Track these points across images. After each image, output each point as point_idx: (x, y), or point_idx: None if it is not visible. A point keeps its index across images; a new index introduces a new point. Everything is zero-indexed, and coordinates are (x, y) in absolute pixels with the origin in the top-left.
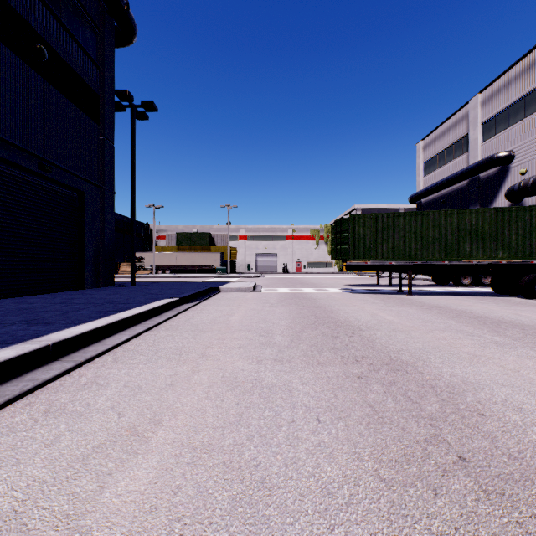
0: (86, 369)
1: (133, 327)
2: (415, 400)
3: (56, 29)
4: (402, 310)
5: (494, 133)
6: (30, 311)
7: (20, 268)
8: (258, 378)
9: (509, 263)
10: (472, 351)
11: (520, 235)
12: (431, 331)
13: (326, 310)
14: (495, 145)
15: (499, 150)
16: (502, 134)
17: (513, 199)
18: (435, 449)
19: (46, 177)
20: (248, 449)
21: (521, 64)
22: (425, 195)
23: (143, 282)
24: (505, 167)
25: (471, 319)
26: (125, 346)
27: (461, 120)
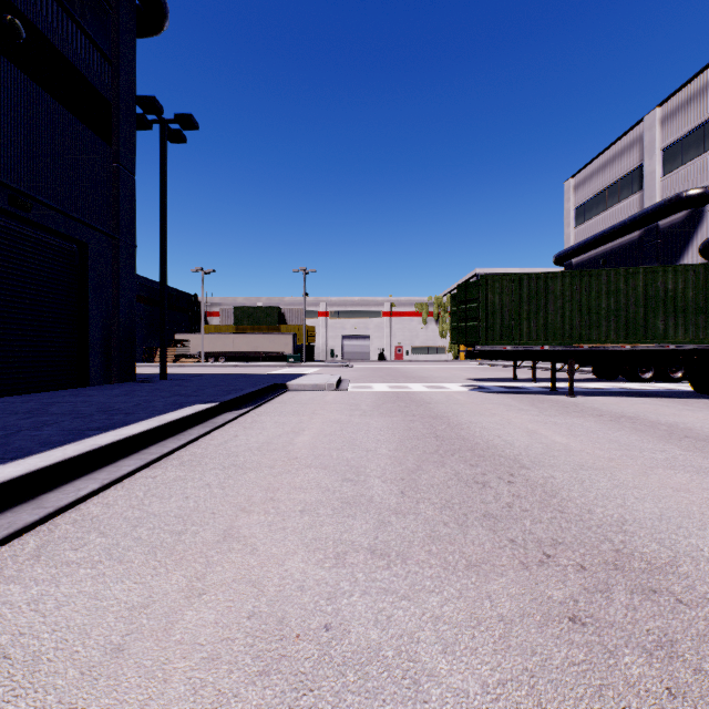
0: None
1: (120, 462)
2: None
3: None
4: (573, 423)
5: (681, 163)
6: None
7: None
8: (334, 624)
9: None
10: None
11: None
12: (650, 469)
13: (450, 423)
14: (682, 179)
15: (689, 186)
16: (694, 163)
17: None
18: None
19: (24, 218)
20: None
21: None
22: (578, 253)
23: (180, 375)
24: (698, 211)
25: (700, 442)
26: (83, 507)
27: (630, 146)
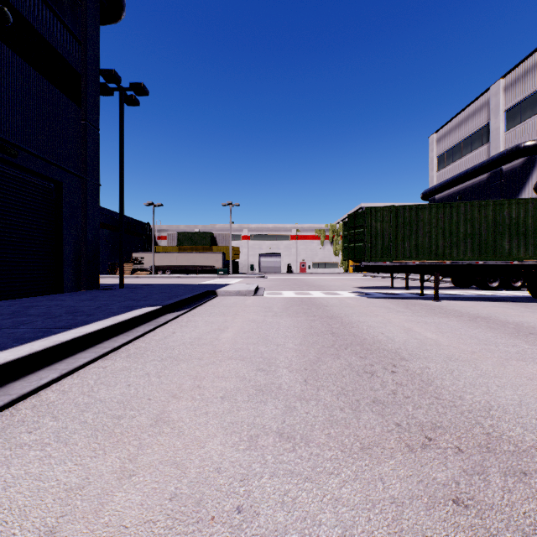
0: None
1: (78, 355)
2: None
3: None
4: (440, 322)
5: (519, 121)
6: None
7: None
8: (245, 506)
9: None
10: None
11: None
12: (506, 361)
13: (343, 322)
14: (520, 134)
15: (525, 139)
16: (530, 121)
17: None
18: None
19: (11, 162)
20: None
21: None
22: (440, 191)
23: (135, 284)
24: (533, 158)
25: None
26: (43, 393)
27: (480, 108)
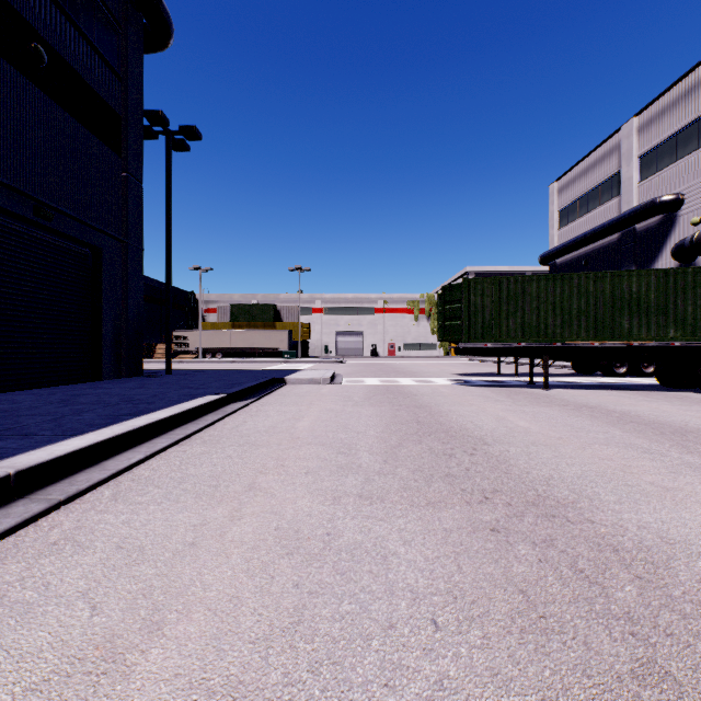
0: (65, 514)
1: (154, 440)
2: (594, 578)
3: (60, 24)
4: (539, 411)
5: (656, 170)
6: (10, 414)
7: (8, 352)
8: (333, 532)
9: (684, 345)
10: (659, 480)
11: (699, 307)
12: (588, 445)
13: (432, 411)
14: (657, 185)
15: (663, 192)
16: (667, 171)
17: (683, 258)
18: (655, 697)
19: (45, 226)
20: (309, 696)
21: (693, 76)
22: (562, 254)
23: (183, 371)
24: (671, 216)
25: (640, 426)
26: (136, 471)
27: (610, 152)
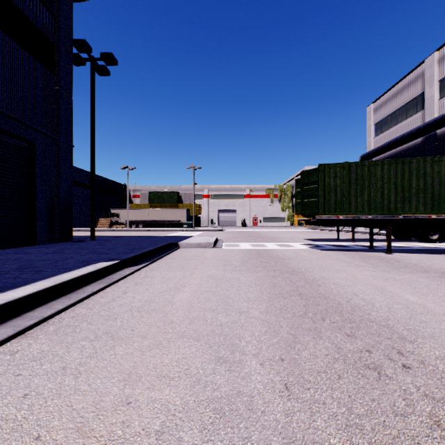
0: None
1: None
2: None
3: None
4: (410, 279)
5: None
6: None
7: None
8: None
9: None
10: None
11: None
12: None
13: (307, 279)
14: None
15: None
16: None
17: None
18: None
19: None
20: None
21: None
22: (377, 154)
23: (107, 237)
24: None
25: None
26: None
27: (415, 80)
